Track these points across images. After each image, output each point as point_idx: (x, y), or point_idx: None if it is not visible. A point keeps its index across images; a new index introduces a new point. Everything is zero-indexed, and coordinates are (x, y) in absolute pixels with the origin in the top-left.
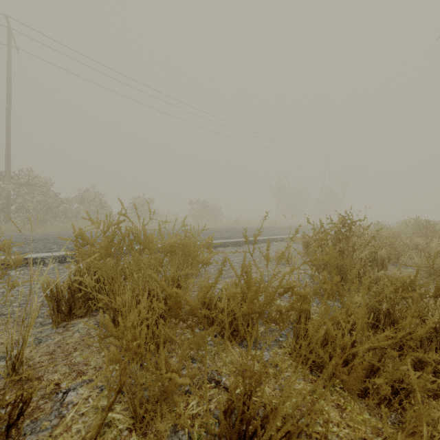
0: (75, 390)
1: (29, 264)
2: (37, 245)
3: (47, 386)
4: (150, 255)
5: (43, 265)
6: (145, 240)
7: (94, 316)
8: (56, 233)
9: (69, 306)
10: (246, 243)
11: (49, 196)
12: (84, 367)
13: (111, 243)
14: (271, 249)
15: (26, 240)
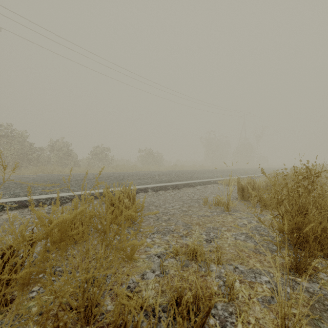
0: None
1: None
2: None
3: None
4: None
5: None
6: None
7: None
8: (18, 177)
9: None
10: (184, 186)
11: (24, 146)
12: None
13: None
14: (207, 192)
15: None
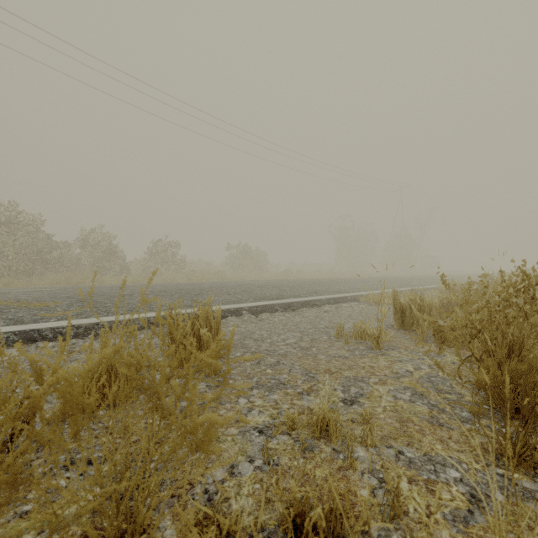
0: None
1: None
2: None
3: None
4: None
5: None
6: None
7: None
8: (25, 290)
9: None
10: (303, 306)
11: (38, 239)
12: None
13: None
14: (342, 316)
15: None
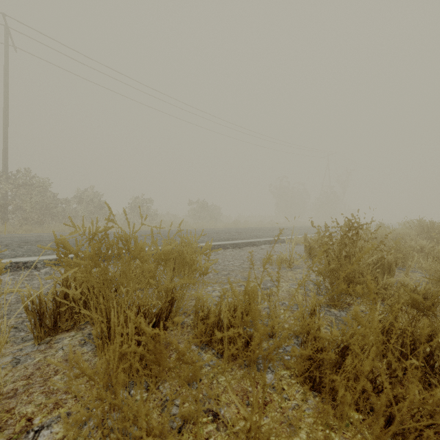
0: (50, 427)
1: (20, 268)
2: (30, 247)
3: (17, 422)
4: (141, 265)
5: (35, 269)
6: (136, 249)
7: (82, 330)
8: (51, 234)
9: (54, 319)
10: (246, 245)
11: (46, 197)
12: (63, 396)
13: (98, 251)
14: (272, 252)
15: (20, 243)
